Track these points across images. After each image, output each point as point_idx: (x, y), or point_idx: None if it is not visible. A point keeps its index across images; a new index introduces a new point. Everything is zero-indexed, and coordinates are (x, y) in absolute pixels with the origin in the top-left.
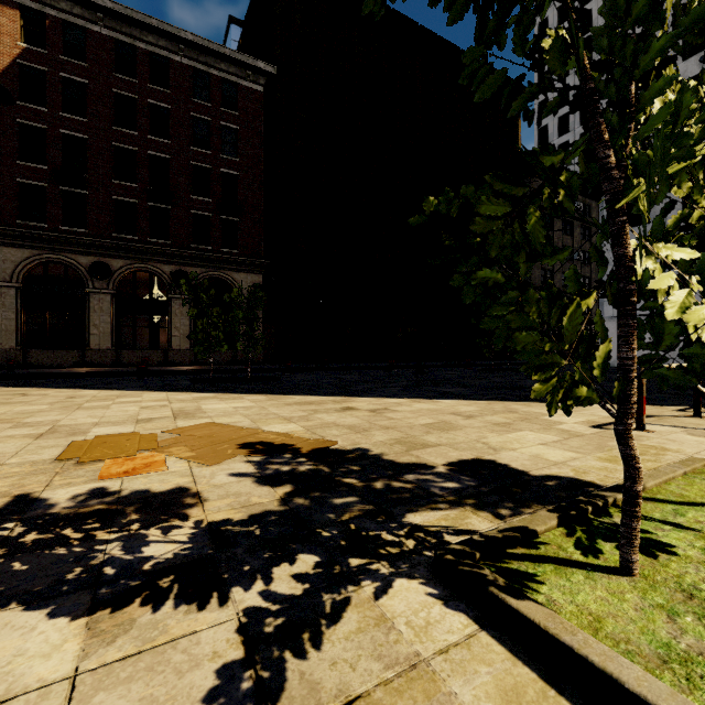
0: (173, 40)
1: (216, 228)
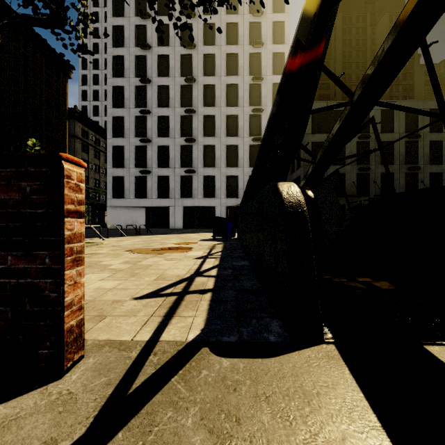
0: None
1: None
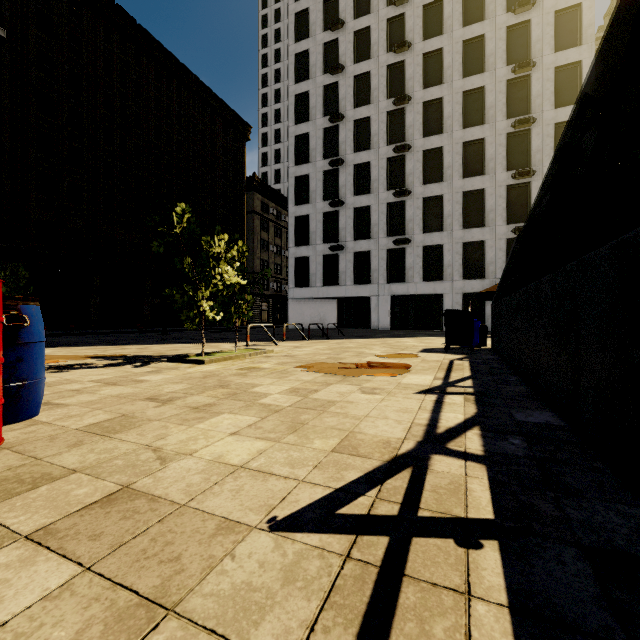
0: None
1: None
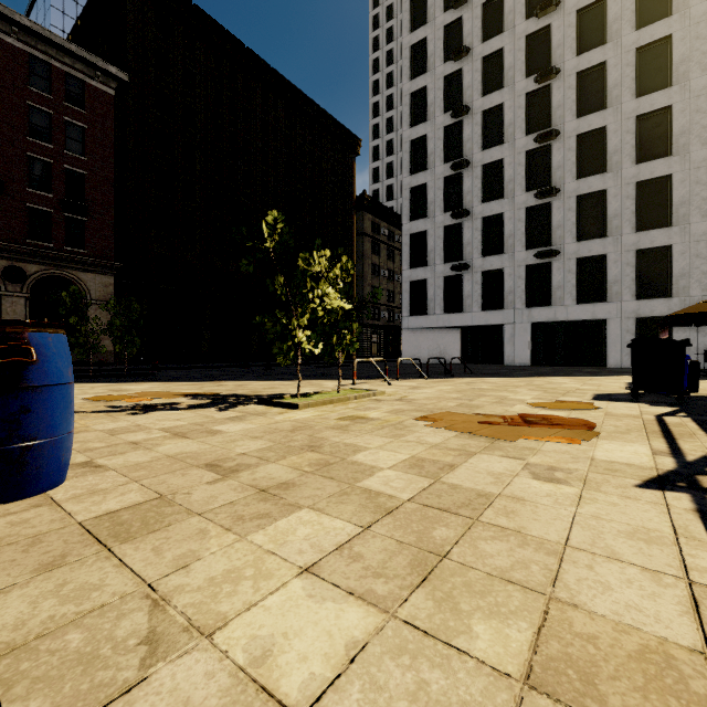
0: (4, 19)
1: (58, 225)
